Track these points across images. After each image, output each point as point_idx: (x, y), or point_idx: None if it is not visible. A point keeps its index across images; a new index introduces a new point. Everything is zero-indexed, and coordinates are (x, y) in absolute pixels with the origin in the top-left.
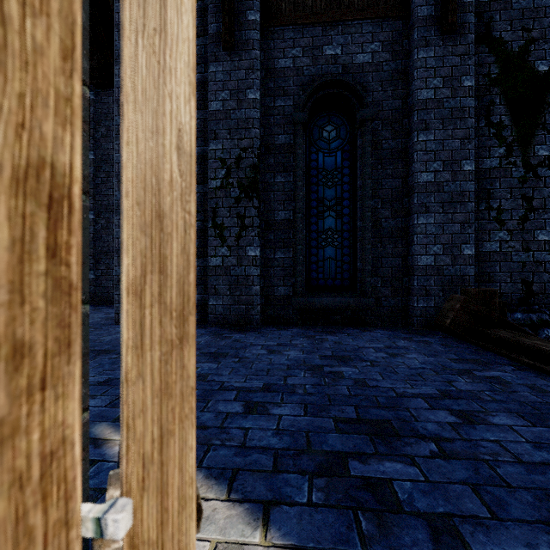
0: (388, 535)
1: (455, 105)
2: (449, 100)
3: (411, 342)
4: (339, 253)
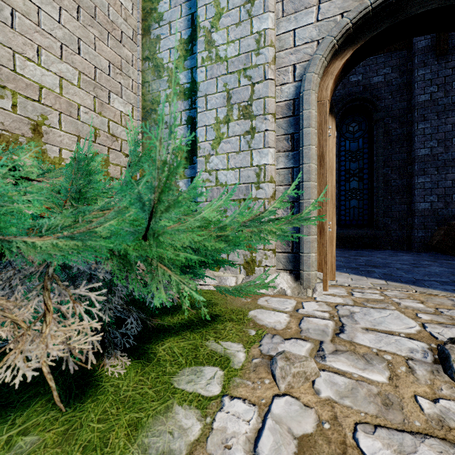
0: (370, 273)
1: (448, 102)
2: (443, 99)
3: (407, 254)
4: (361, 203)
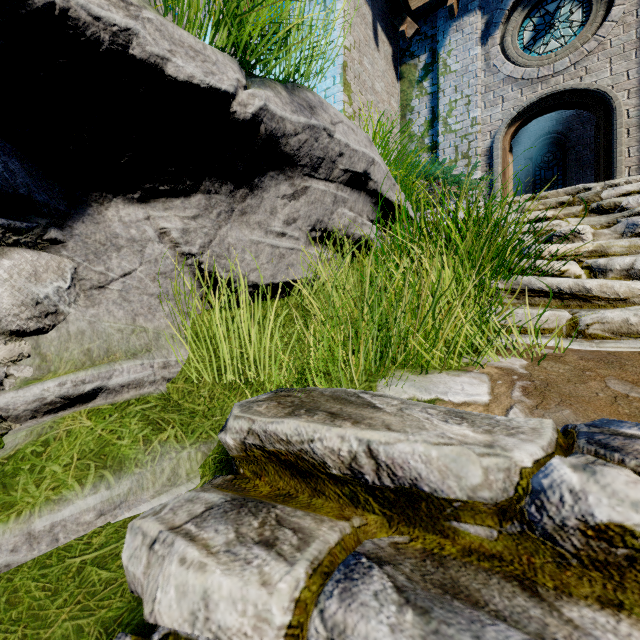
0: None
1: None
2: None
3: None
4: None
